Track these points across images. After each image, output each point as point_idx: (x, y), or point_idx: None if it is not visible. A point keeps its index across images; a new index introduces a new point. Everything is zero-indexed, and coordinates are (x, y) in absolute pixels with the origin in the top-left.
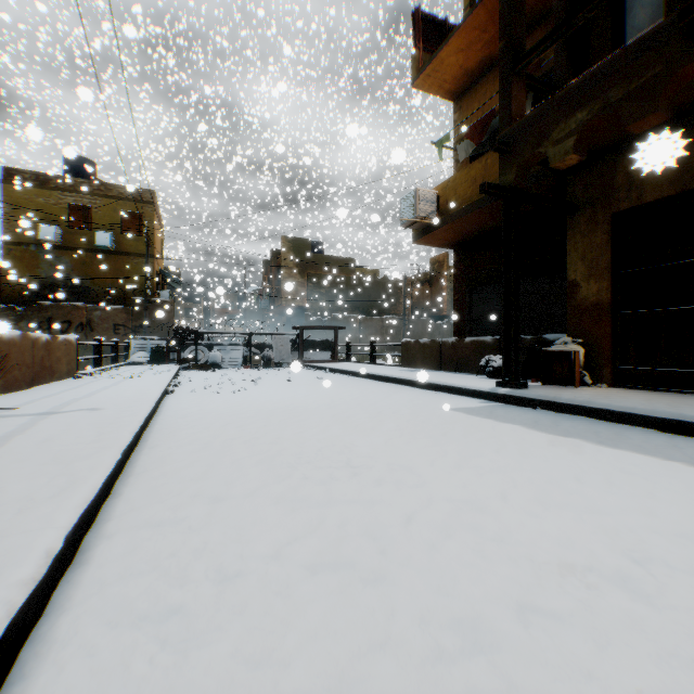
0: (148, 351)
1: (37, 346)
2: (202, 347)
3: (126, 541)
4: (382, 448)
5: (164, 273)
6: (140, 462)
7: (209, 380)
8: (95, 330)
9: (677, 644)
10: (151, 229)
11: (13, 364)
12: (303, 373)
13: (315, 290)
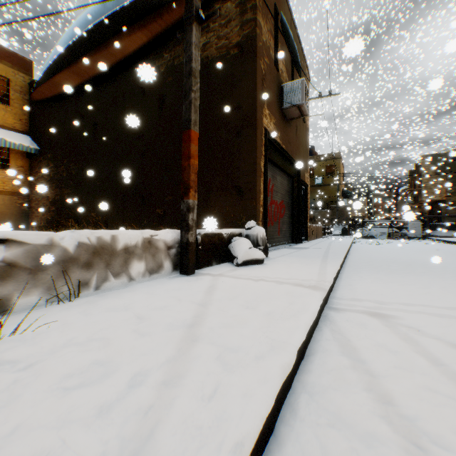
0: (339, 230)
1: (316, 228)
2: (364, 228)
3: (354, 252)
4: (410, 253)
5: (344, 190)
6: (352, 249)
7: (367, 241)
8: (315, 221)
9: (416, 259)
10: (338, 171)
11: (314, 232)
12: (420, 242)
13: (451, 187)
